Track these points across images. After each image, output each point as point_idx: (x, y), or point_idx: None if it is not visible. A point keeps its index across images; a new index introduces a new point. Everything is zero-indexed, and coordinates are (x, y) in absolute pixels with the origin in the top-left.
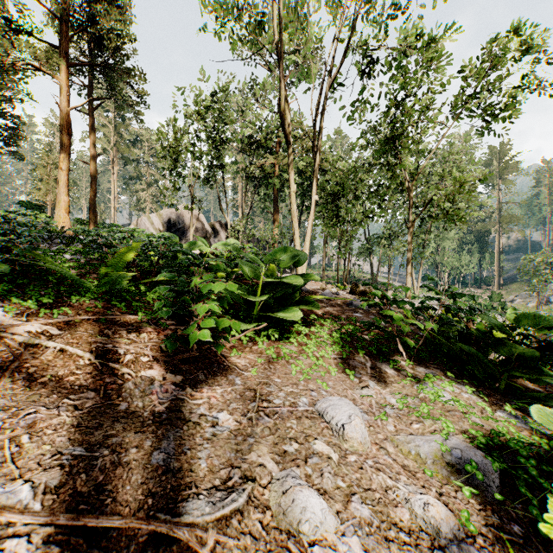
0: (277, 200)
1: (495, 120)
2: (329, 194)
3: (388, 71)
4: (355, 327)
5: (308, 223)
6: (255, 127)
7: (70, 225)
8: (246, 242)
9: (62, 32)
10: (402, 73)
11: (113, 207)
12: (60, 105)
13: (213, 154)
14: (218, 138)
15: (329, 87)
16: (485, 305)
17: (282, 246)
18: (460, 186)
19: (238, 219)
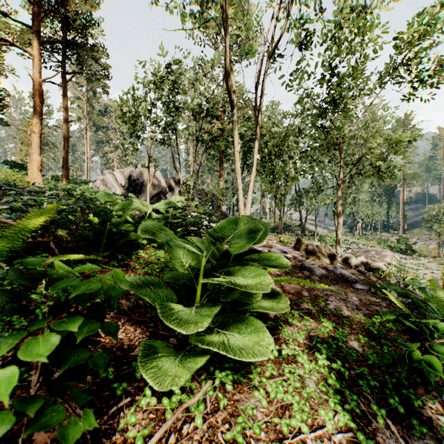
0: (222, 159)
1: (421, 86)
2: (267, 154)
3: (321, 44)
4: (339, 332)
5: (251, 179)
6: (203, 97)
7: (42, 181)
8: (196, 195)
9: (35, 12)
10: (336, 43)
11: (86, 166)
12: (33, 76)
13: (167, 120)
14: (171, 106)
15: (269, 58)
16: (394, 247)
17: (236, 217)
18: (389, 146)
19: (189, 175)
